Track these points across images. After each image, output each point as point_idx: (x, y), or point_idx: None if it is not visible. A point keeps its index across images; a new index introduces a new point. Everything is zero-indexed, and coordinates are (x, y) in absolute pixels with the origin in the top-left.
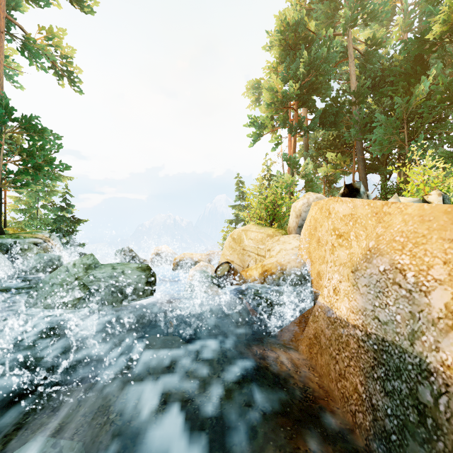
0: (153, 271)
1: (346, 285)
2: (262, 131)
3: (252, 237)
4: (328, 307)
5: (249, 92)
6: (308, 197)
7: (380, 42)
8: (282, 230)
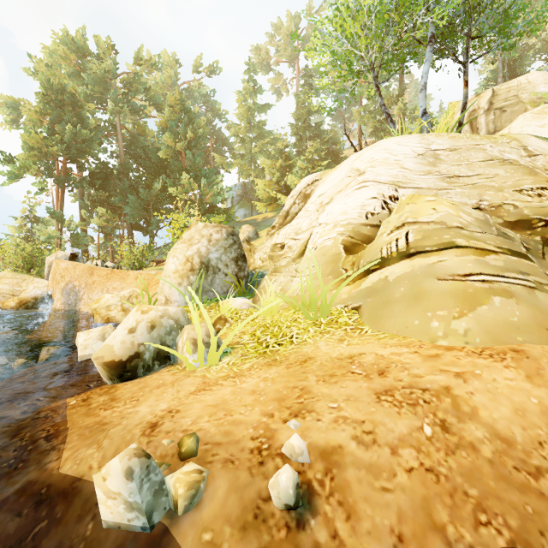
0: None
1: (60, 295)
2: (22, 174)
3: (8, 281)
4: (55, 308)
5: (1, 109)
6: (58, 254)
7: (145, 130)
8: (38, 276)
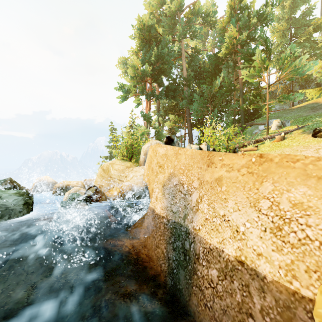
0: (30, 195)
1: (160, 194)
2: (128, 94)
3: (116, 168)
4: (153, 209)
5: (120, 65)
6: (151, 142)
7: (199, 51)
8: (136, 163)
